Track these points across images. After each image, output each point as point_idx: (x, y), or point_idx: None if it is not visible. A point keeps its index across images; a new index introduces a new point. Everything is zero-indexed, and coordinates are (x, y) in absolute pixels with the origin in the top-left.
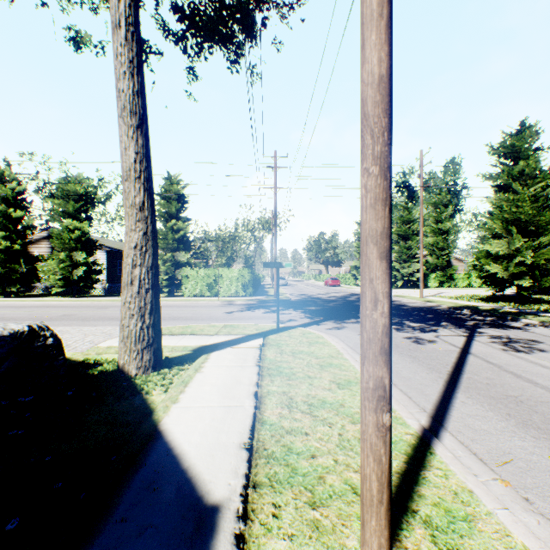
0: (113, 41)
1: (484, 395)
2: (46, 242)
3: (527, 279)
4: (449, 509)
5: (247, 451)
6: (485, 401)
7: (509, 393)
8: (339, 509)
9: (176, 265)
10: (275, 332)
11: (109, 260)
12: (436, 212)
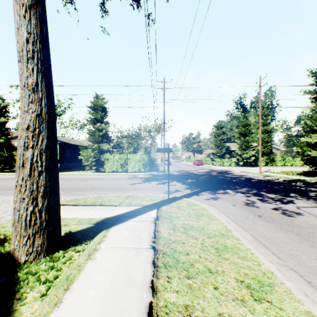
0: None
1: None
2: None
3: None
4: None
5: None
6: None
7: None
8: None
9: (101, 152)
10: (166, 202)
11: (60, 149)
12: (263, 119)
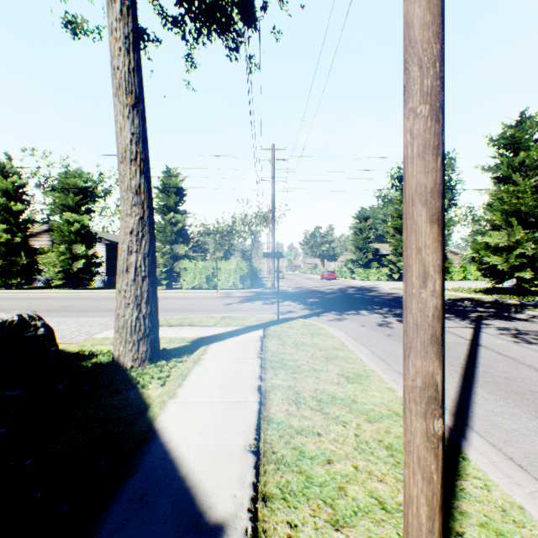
0: (107, 16)
1: (506, 390)
2: (47, 235)
3: (527, 271)
4: (500, 531)
5: (253, 455)
6: (508, 397)
7: (532, 388)
8: (367, 530)
9: (175, 258)
10: (275, 323)
11: (109, 253)
12: None
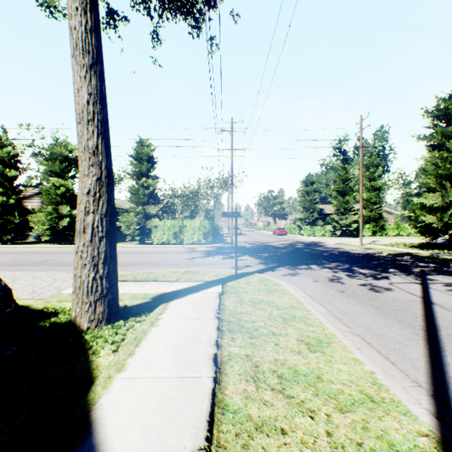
0: None
1: None
2: (38, 198)
3: None
4: None
5: None
6: None
7: None
8: None
9: (146, 217)
10: (233, 278)
11: None
12: (370, 172)
